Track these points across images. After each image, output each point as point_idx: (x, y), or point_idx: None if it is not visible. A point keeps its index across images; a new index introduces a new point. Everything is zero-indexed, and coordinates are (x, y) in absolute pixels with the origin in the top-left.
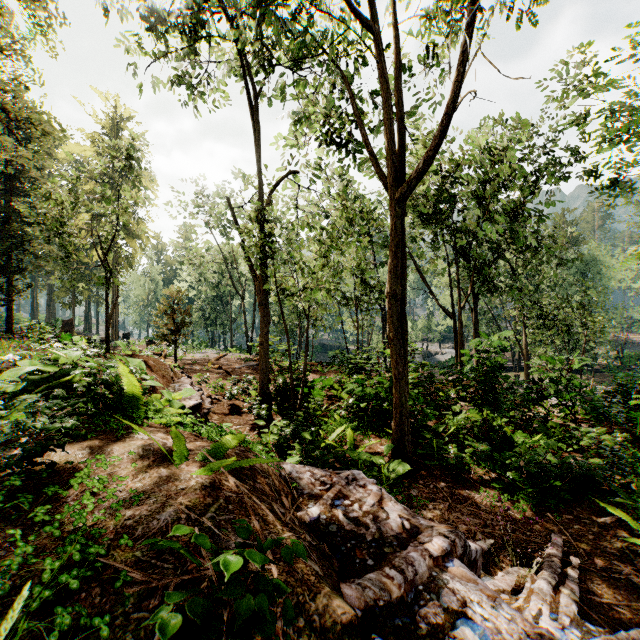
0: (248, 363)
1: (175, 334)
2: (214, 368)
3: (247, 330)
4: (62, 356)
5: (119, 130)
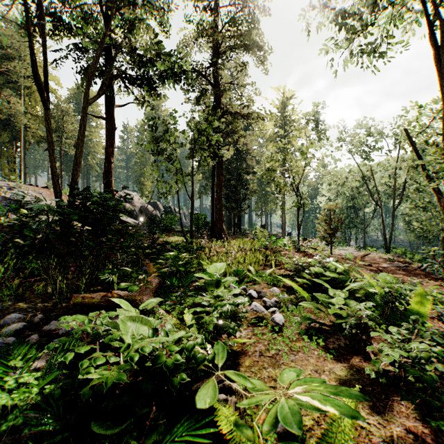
0: (394, 264)
1: (331, 236)
2: (364, 265)
3: (385, 234)
4: (339, 267)
5: (285, 107)
